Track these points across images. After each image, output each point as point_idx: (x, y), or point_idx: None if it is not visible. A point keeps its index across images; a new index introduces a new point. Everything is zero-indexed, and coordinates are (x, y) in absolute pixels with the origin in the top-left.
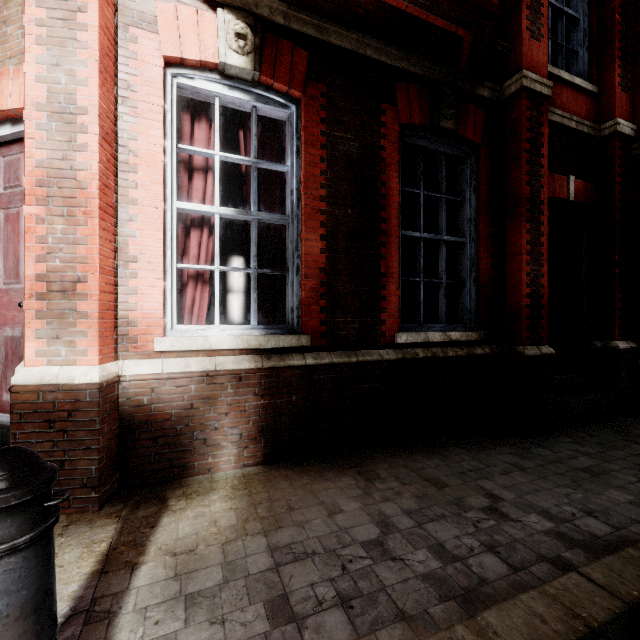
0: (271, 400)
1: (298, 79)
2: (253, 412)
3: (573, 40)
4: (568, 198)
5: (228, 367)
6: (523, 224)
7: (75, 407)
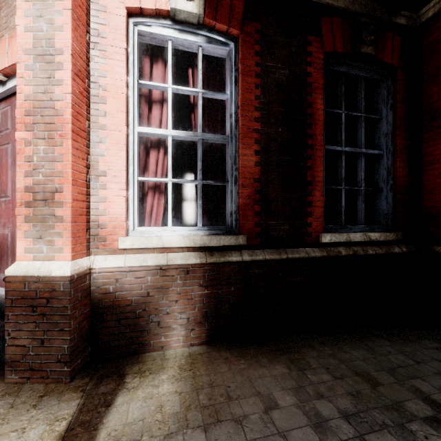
0: (213, 290)
1: (236, 19)
2: (198, 300)
3: None
4: None
5: (177, 262)
6: None
7: (52, 295)
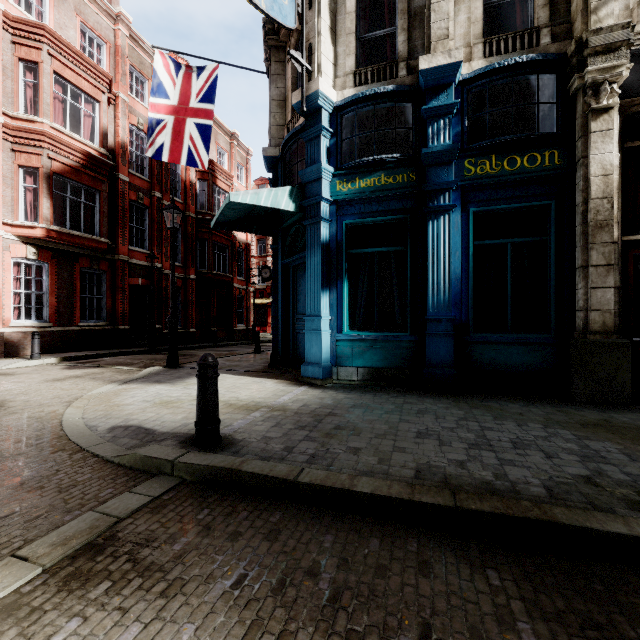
0: (42, 339)
1: (49, 259)
2: None
3: (145, 235)
4: (139, 285)
5: (30, 330)
6: (120, 294)
7: None
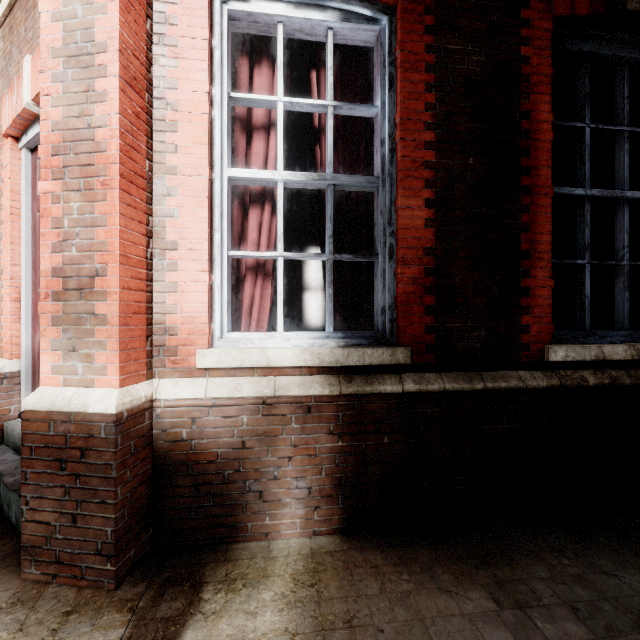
0: (352, 442)
1: None
2: (326, 457)
3: None
4: None
5: (292, 392)
6: None
7: (88, 444)
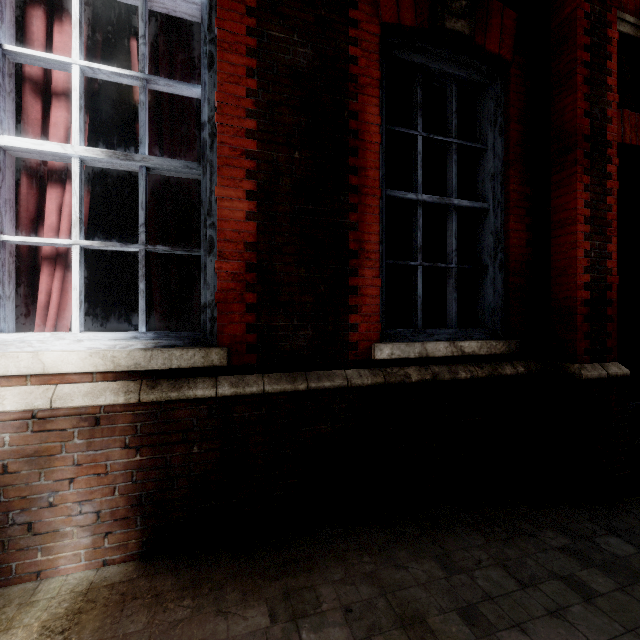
0: (154, 454)
1: None
2: (121, 475)
3: None
4: None
5: (75, 402)
6: (579, 176)
7: None
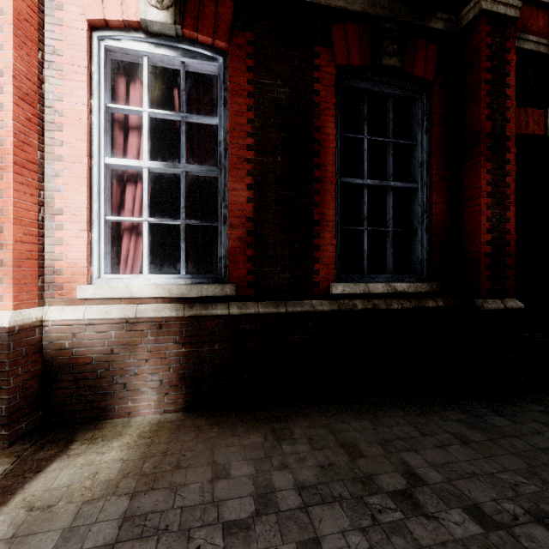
0: (193, 348)
1: (223, 29)
2: (174, 359)
3: None
4: (546, 134)
5: (148, 315)
6: (482, 163)
7: None
